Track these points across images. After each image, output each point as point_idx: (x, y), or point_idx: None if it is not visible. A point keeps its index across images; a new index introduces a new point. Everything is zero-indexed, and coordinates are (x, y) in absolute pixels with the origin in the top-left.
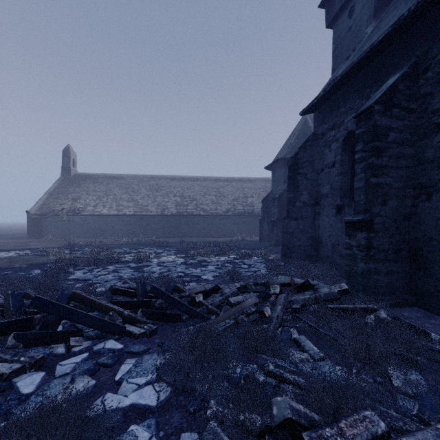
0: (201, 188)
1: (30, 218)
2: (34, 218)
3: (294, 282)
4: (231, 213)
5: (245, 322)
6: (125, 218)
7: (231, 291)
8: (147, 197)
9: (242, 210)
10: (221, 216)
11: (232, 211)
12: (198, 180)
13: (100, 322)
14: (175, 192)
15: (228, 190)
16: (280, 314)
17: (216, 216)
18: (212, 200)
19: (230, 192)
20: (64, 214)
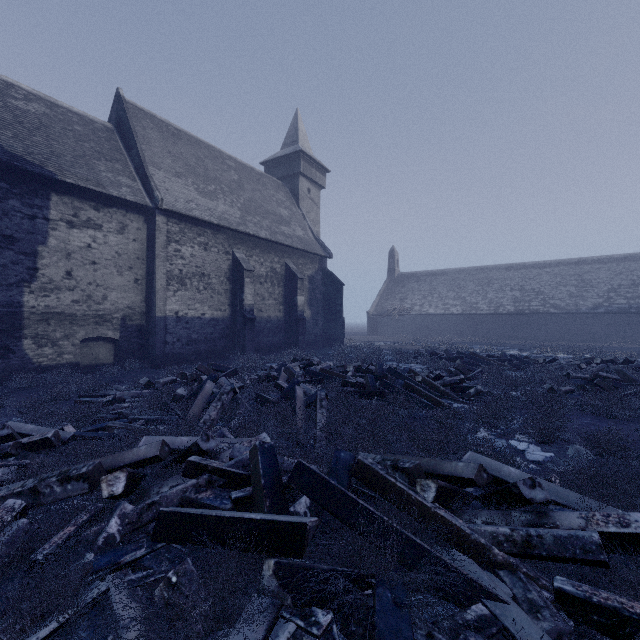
0: (551, 277)
1: (369, 318)
2: (372, 318)
3: (619, 360)
4: (602, 310)
5: (567, 368)
6: (452, 317)
7: (564, 361)
8: (476, 294)
9: (624, 305)
10: (583, 314)
11: (604, 307)
12: (546, 266)
13: (488, 363)
14: (512, 285)
15: (600, 276)
16: (594, 370)
17: (576, 315)
18: (570, 292)
19: (603, 279)
20: (395, 314)
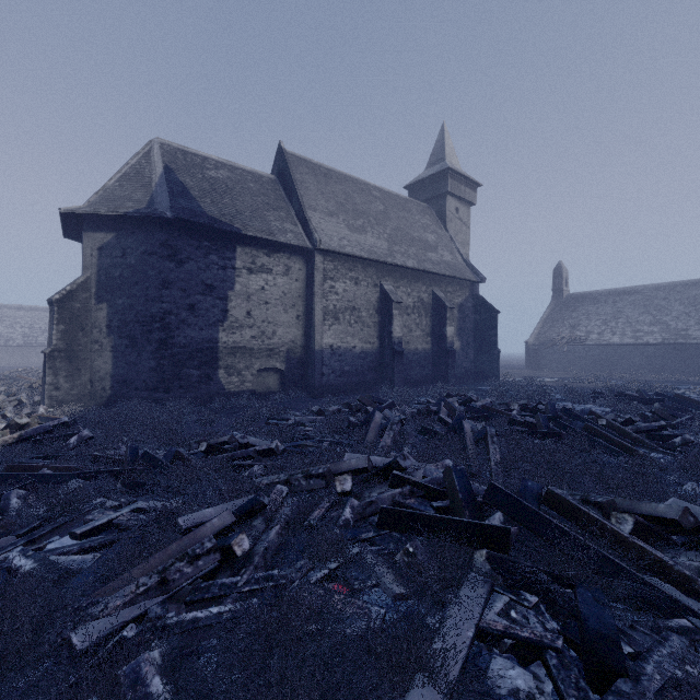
0: None
1: (528, 349)
2: (531, 349)
3: None
4: None
5: None
6: (647, 348)
7: None
8: (684, 317)
9: None
10: None
11: None
12: None
13: None
14: None
15: None
16: None
17: None
18: None
19: None
20: (563, 345)
